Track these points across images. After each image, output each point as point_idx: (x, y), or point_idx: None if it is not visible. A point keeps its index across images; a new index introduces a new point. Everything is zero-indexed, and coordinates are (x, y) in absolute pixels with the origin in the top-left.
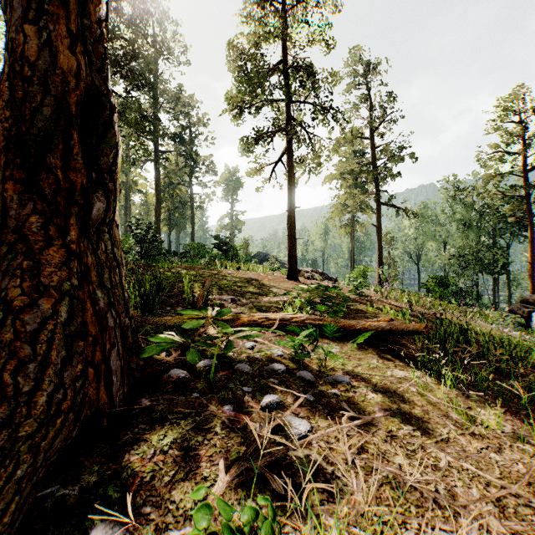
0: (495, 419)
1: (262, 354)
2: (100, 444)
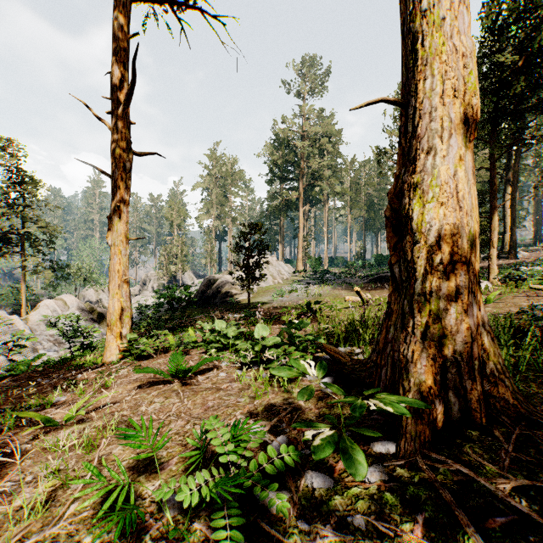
0: (29, 492)
1: (299, 528)
2: (367, 400)
